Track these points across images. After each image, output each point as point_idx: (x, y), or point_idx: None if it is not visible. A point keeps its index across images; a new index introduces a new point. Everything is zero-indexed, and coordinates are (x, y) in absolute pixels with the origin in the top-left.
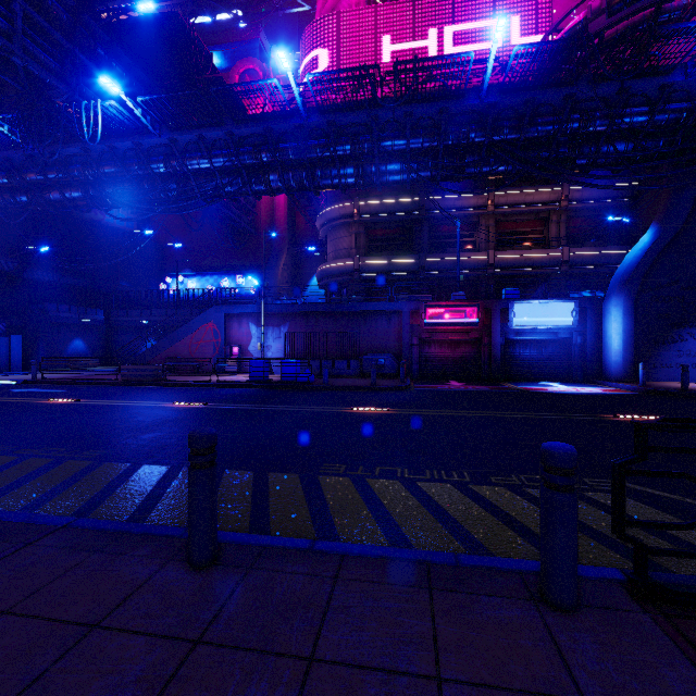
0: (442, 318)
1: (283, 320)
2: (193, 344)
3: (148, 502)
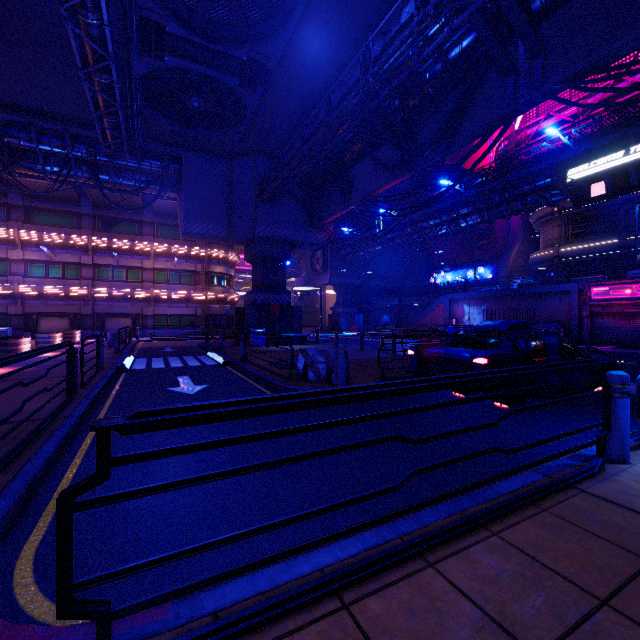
0: (606, 294)
1: (483, 301)
2: (433, 317)
3: None
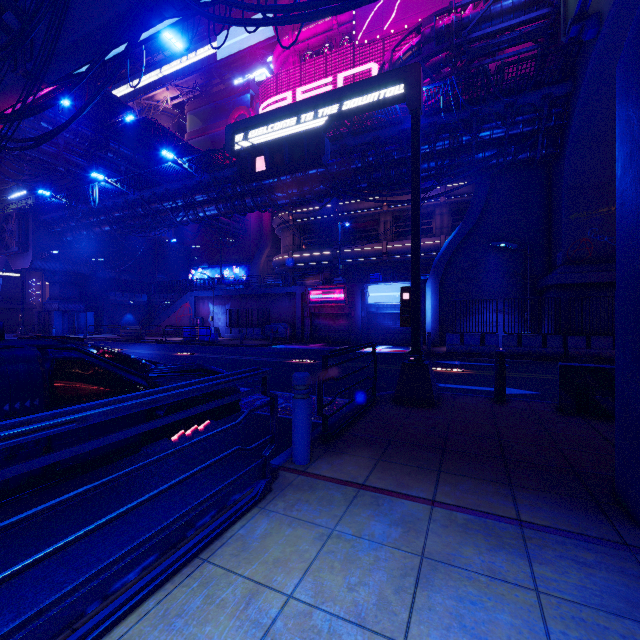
0: (321, 297)
1: (227, 300)
2: (178, 317)
3: None
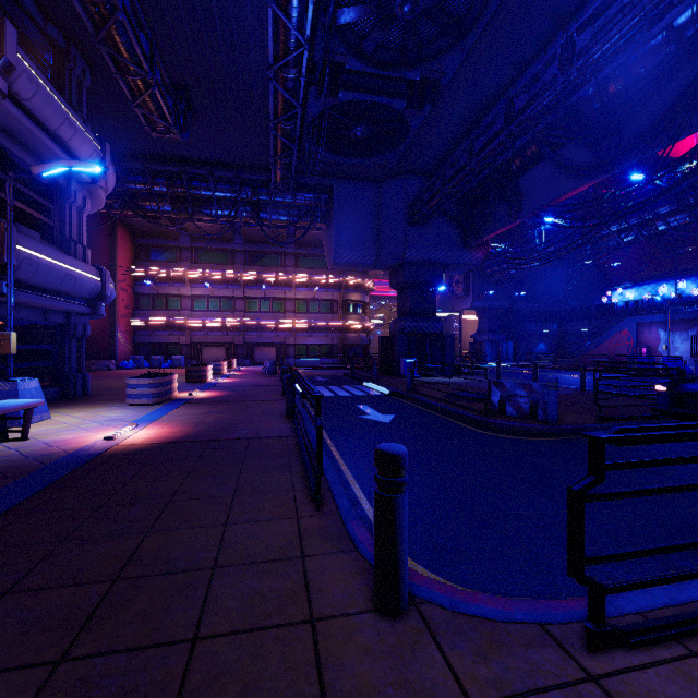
0: None
1: (690, 325)
2: (610, 346)
3: None
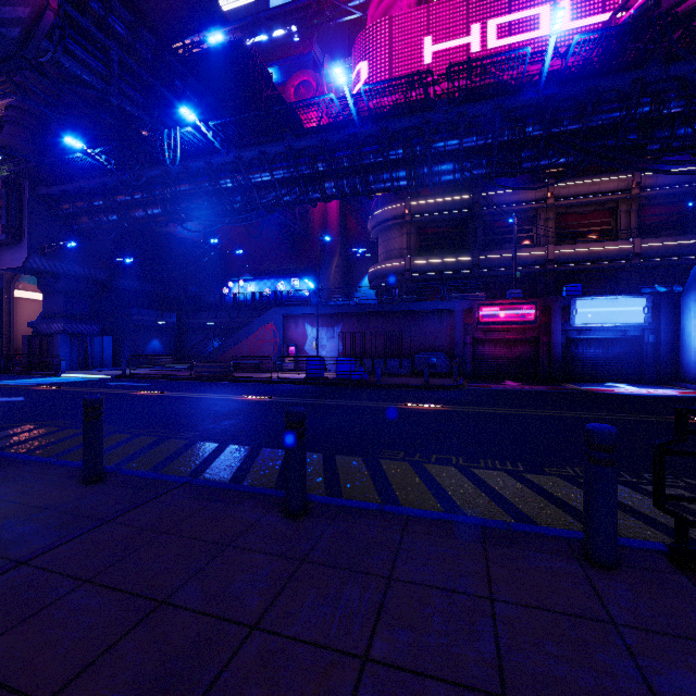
0: (496, 316)
1: (336, 320)
2: (254, 343)
3: (240, 472)
